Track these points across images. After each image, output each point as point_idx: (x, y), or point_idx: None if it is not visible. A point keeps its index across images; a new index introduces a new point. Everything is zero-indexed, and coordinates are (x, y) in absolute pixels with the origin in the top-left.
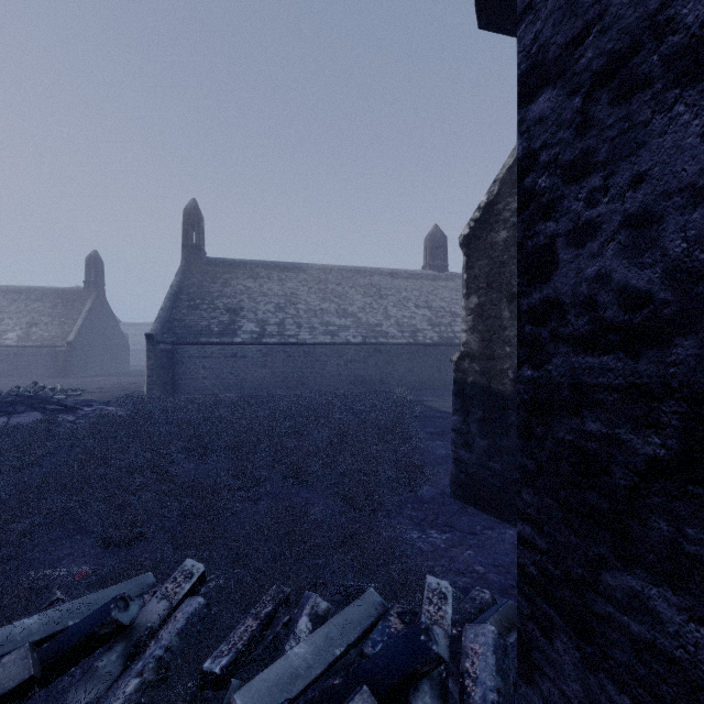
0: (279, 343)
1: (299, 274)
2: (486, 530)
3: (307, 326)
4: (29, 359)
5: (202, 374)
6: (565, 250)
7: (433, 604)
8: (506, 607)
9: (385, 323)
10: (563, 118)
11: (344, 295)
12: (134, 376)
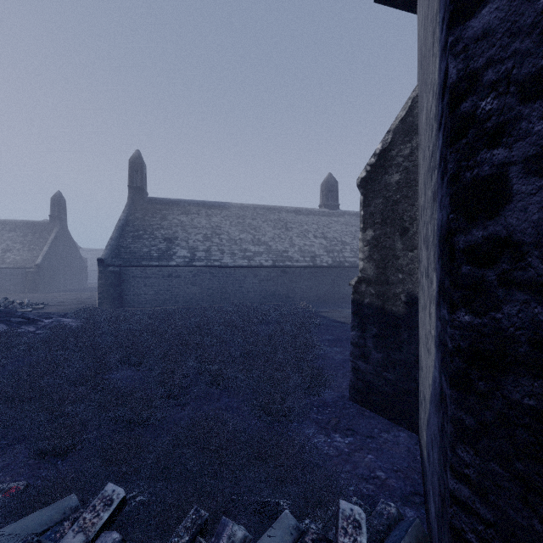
0: (207, 266)
1: (223, 211)
2: (383, 433)
3: (229, 252)
4: (4, 278)
5: (144, 291)
6: (524, 180)
7: (349, 535)
8: (414, 527)
9: (290, 250)
10: (520, 25)
11: (258, 227)
12: (90, 292)
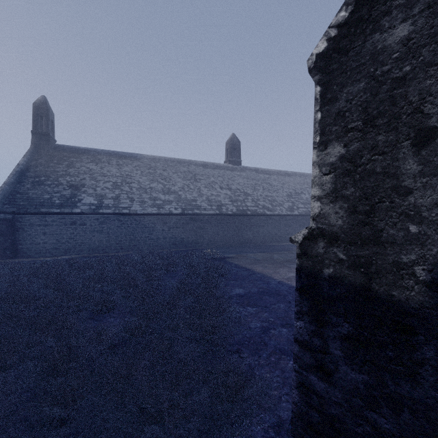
0: (114, 213)
1: (134, 161)
2: None
3: (138, 200)
4: None
5: (43, 239)
6: None
7: None
8: None
9: (199, 199)
10: None
11: (169, 178)
12: None
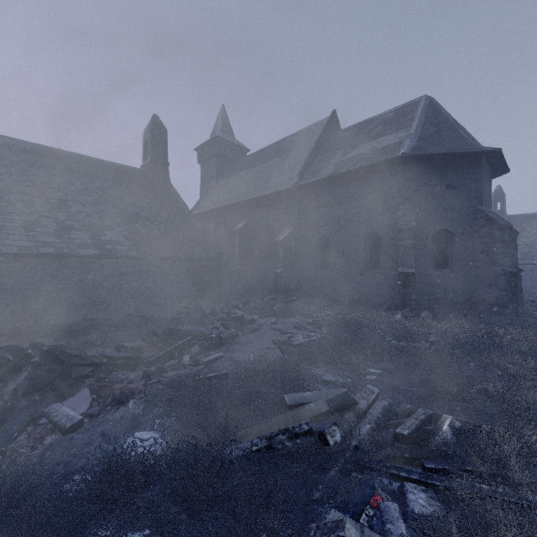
0: None
1: None
2: None
3: None
4: None
5: None
6: None
7: None
8: None
9: None
10: None
11: None
12: None
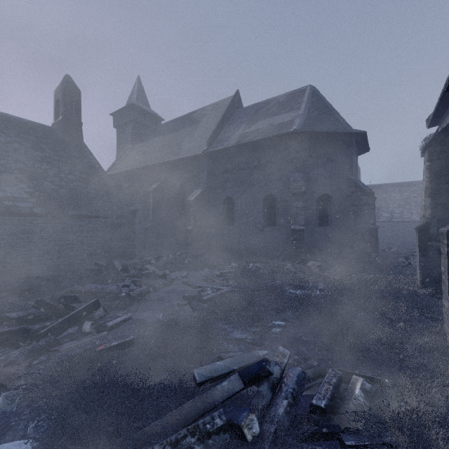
0: (400, 221)
1: (411, 187)
2: None
3: (415, 213)
4: None
5: None
6: None
7: None
8: None
9: None
10: None
11: None
12: None
